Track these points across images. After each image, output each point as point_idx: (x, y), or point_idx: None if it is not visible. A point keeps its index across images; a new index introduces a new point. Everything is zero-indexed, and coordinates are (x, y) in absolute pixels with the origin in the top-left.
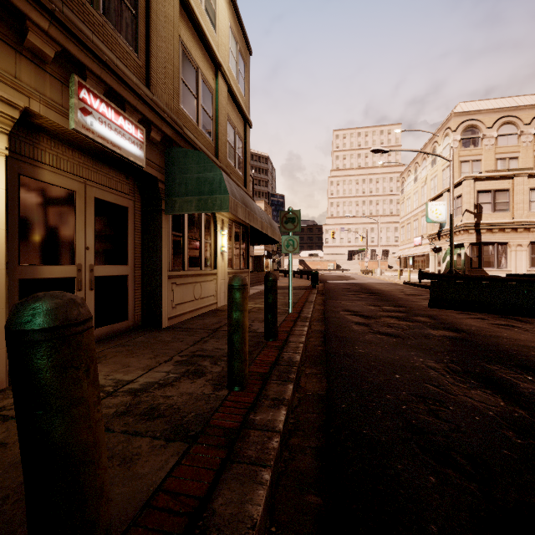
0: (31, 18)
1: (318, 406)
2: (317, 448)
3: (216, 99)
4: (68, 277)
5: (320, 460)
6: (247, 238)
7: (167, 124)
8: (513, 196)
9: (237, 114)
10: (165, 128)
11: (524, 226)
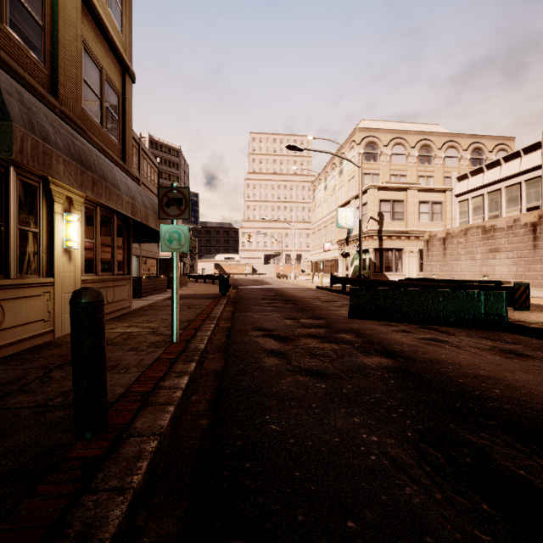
0: None
1: None
2: None
3: None
4: None
5: None
6: (129, 232)
7: None
8: (407, 206)
9: (108, 52)
10: None
11: (415, 234)
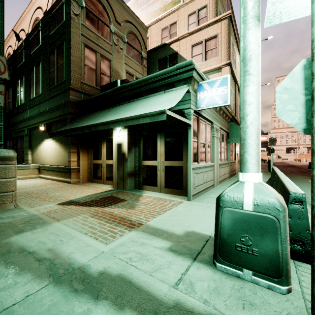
0: None
1: None
2: None
3: None
4: None
5: None
6: None
7: None
8: None
9: None
10: None
11: None
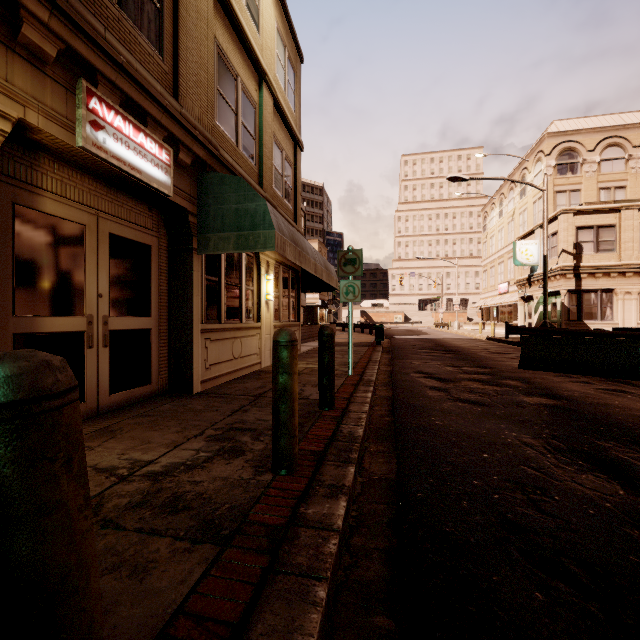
0: (26, 7)
1: (387, 494)
2: (386, 551)
3: (259, 114)
4: (76, 331)
5: (391, 567)
6: (298, 284)
7: (199, 144)
8: (620, 233)
9: (286, 134)
10: (197, 148)
11: (634, 269)
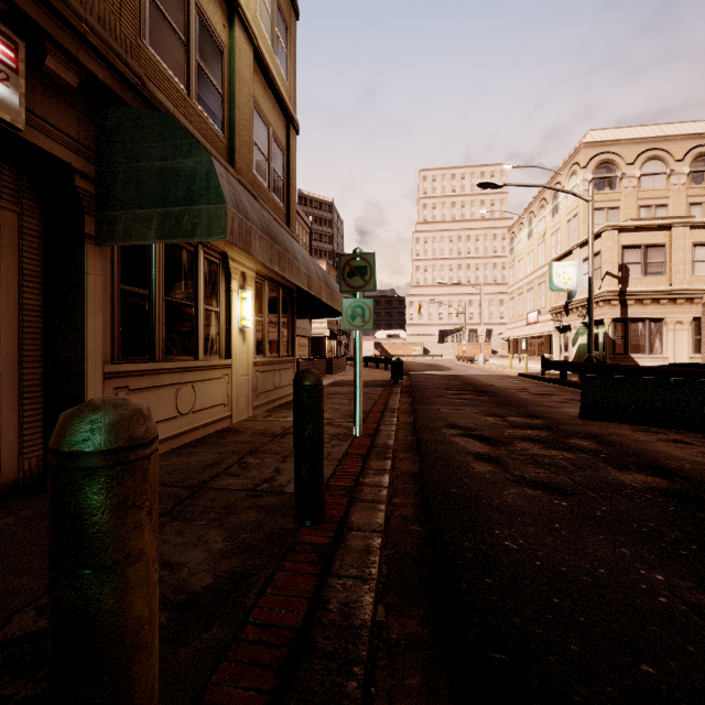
0: None
1: None
2: None
3: (230, 62)
4: None
5: None
6: (292, 308)
7: (93, 53)
8: (671, 253)
9: (274, 106)
10: (90, 60)
11: (686, 295)
